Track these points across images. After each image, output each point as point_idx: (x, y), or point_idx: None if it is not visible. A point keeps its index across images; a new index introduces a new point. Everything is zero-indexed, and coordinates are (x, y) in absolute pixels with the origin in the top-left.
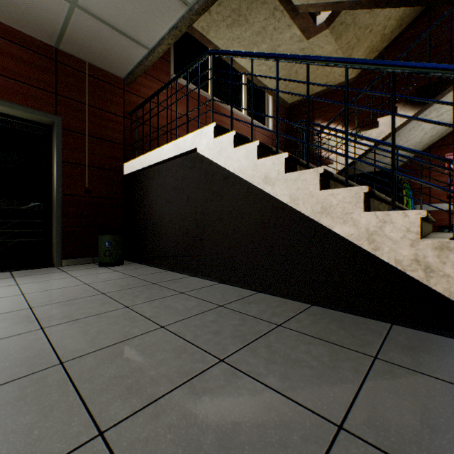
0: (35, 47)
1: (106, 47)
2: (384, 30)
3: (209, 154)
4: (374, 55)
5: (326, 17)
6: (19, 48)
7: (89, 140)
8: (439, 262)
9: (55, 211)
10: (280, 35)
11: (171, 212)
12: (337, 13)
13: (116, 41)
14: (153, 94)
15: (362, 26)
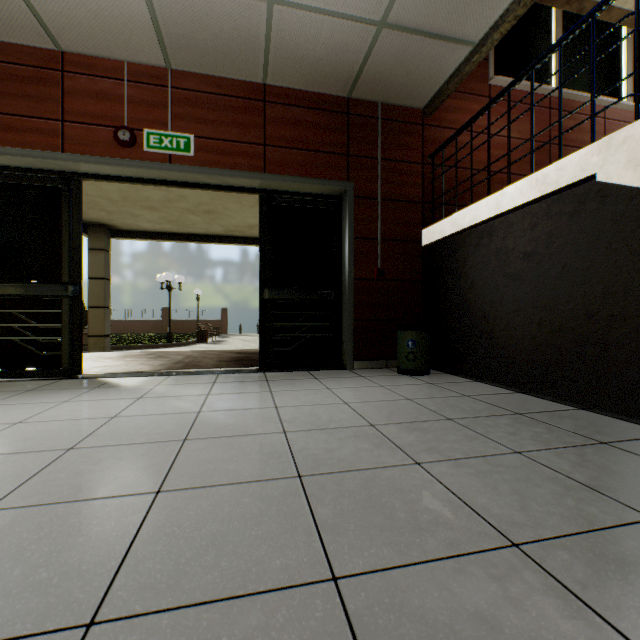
0: (328, 105)
1: (409, 69)
2: None
3: (635, 179)
4: None
5: None
6: (314, 113)
7: (381, 206)
8: None
9: (346, 300)
10: None
11: (518, 295)
12: None
13: (425, 54)
14: (477, 113)
15: None
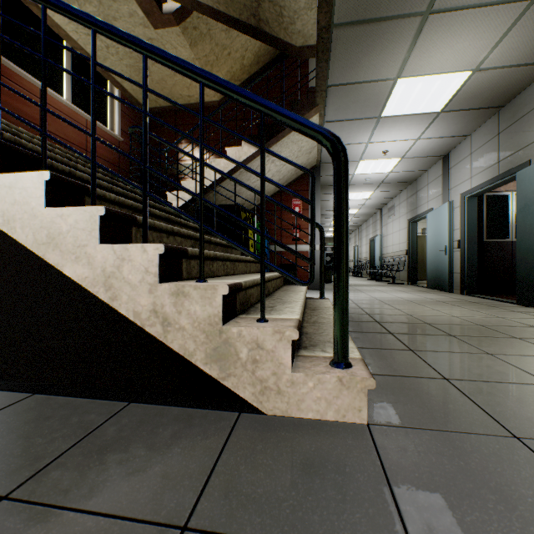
0: None
1: None
2: (244, 61)
3: None
4: (236, 84)
5: (175, 10)
6: None
7: None
8: (176, 311)
9: None
10: (114, 3)
11: None
12: (188, 12)
13: None
14: None
15: (219, 44)
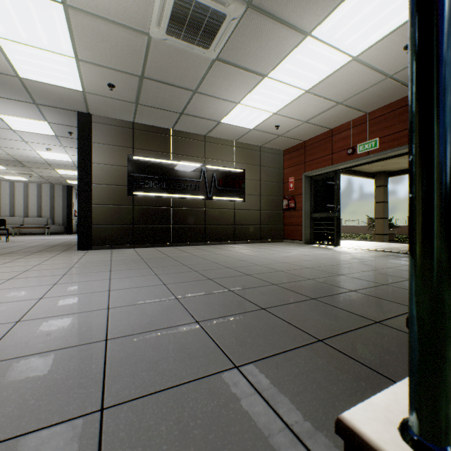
0: None
1: None
2: None
3: None
4: None
5: None
6: None
7: None
8: None
9: None
10: None
11: None
12: None
13: None
14: None
15: None
